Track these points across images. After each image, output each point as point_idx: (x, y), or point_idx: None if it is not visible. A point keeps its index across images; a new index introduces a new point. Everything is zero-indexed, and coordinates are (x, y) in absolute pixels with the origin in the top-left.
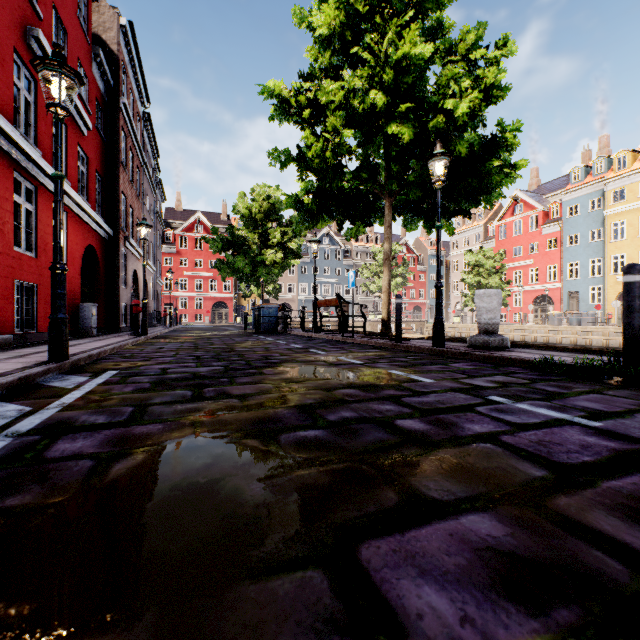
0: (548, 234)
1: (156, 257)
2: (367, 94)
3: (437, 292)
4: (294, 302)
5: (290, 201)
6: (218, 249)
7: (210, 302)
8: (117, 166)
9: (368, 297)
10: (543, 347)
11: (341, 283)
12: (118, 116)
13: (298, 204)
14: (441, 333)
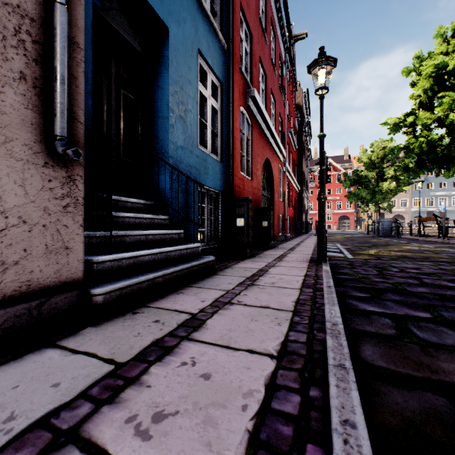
0: None
1: None
2: (447, 116)
3: None
4: (406, 214)
5: (400, 168)
6: (347, 186)
7: (336, 216)
8: (301, 158)
9: None
10: None
11: None
12: (302, 135)
13: (405, 168)
14: None
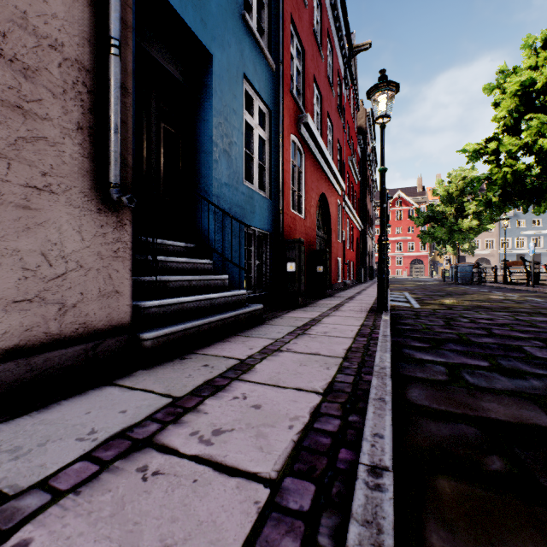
0: None
1: None
2: (535, 142)
3: None
4: (492, 257)
5: (481, 202)
6: (420, 223)
7: (408, 260)
8: (365, 191)
9: None
10: None
11: None
12: (365, 163)
13: (487, 203)
14: None
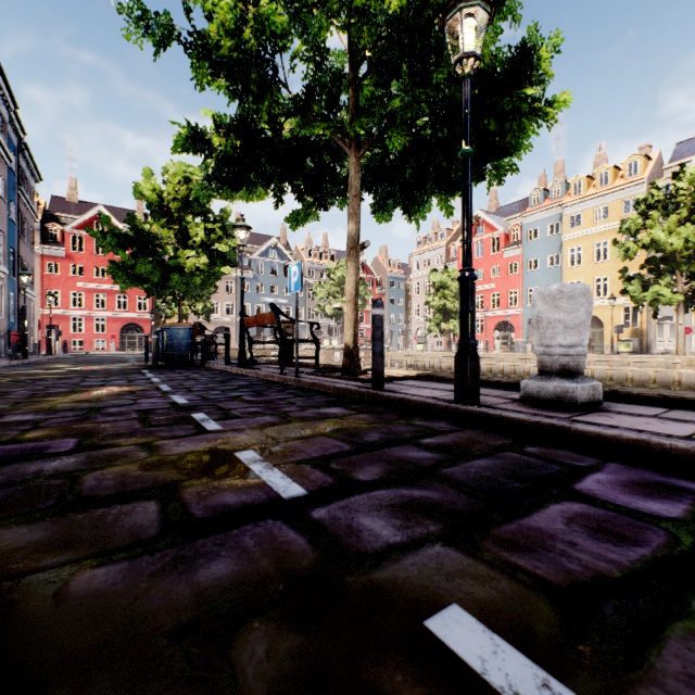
0: (509, 258)
1: (18, 256)
2: None
3: (465, 289)
4: (233, 326)
5: (185, 136)
6: (111, 247)
7: (118, 324)
8: None
9: (322, 321)
10: (655, 399)
11: (291, 304)
12: None
13: (200, 143)
14: (473, 374)
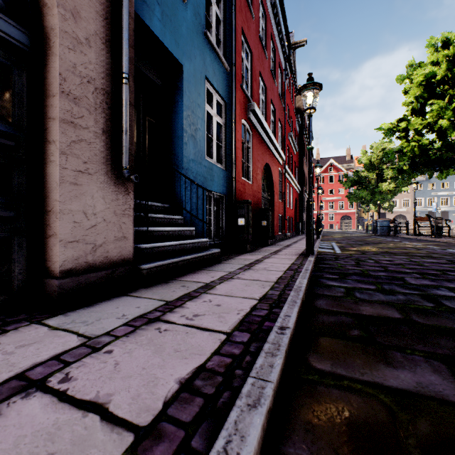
0: None
1: None
2: (436, 123)
3: None
4: (408, 213)
5: (394, 170)
6: (348, 186)
7: (338, 216)
8: (302, 160)
9: None
10: None
11: None
12: (303, 137)
13: (399, 171)
14: None
